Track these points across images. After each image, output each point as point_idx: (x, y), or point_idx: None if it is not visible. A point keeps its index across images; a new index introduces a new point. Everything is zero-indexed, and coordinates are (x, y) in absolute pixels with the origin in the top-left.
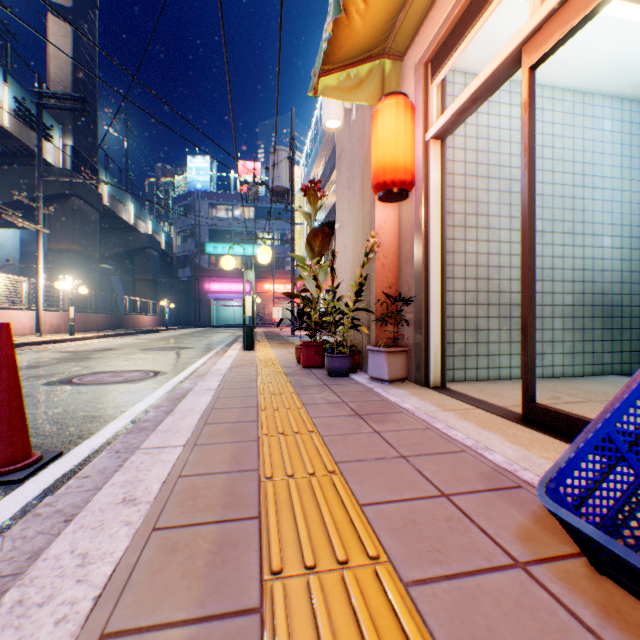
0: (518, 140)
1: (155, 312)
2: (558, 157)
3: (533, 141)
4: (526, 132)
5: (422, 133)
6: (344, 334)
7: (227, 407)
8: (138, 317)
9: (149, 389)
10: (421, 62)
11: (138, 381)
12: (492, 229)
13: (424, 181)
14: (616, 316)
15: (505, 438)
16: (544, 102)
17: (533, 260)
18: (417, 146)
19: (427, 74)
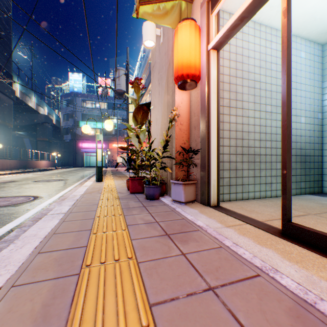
0: (258, 58)
1: (49, 159)
2: (279, 70)
3: (290, 38)
4: (286, 31)
5: (206, 45)
6: (156, 172)
7: (66, 231)
8: (38, 162)
9: (23, 211)
10: (205, 0)
11: (19, 204)
12: (244, 109)
13: (207, 75)
14: (307, 161)
15: (281, 255)
16: (272, 37)
17: (290, 122)
18: (202, 54)
19: (209, 8)
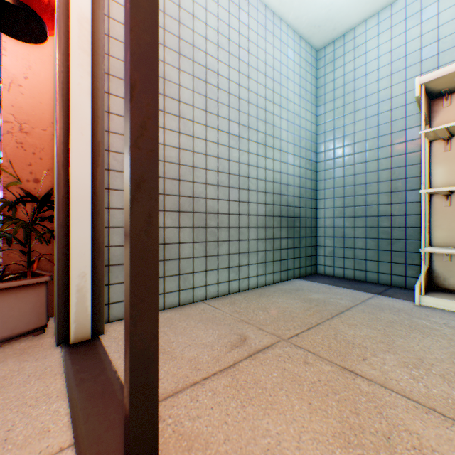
0: (216, 27)
1: None
2: (254, 65)
3: None
4: None
5: None
6: None
7: None
8: None
9: None
10: None
11: None
12: (186, 119)
13: None
14: (297, 226)
15: None
16: (241, 1)
17: (154, 67)
18: None
19: None
